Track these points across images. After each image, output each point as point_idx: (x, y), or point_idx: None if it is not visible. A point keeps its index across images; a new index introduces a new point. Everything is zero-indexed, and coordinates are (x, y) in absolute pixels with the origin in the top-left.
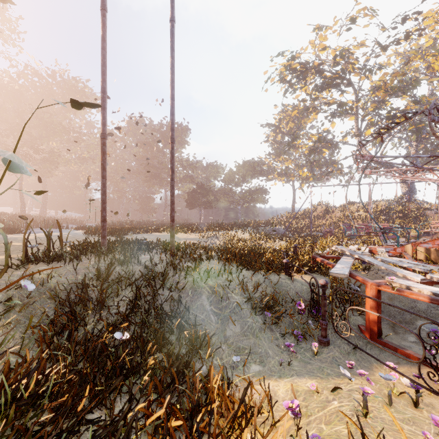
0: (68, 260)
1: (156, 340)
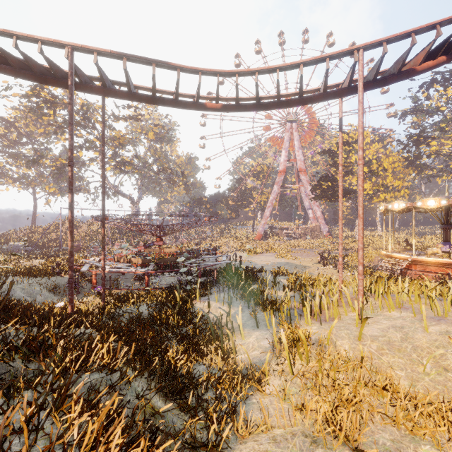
0: None
1: None
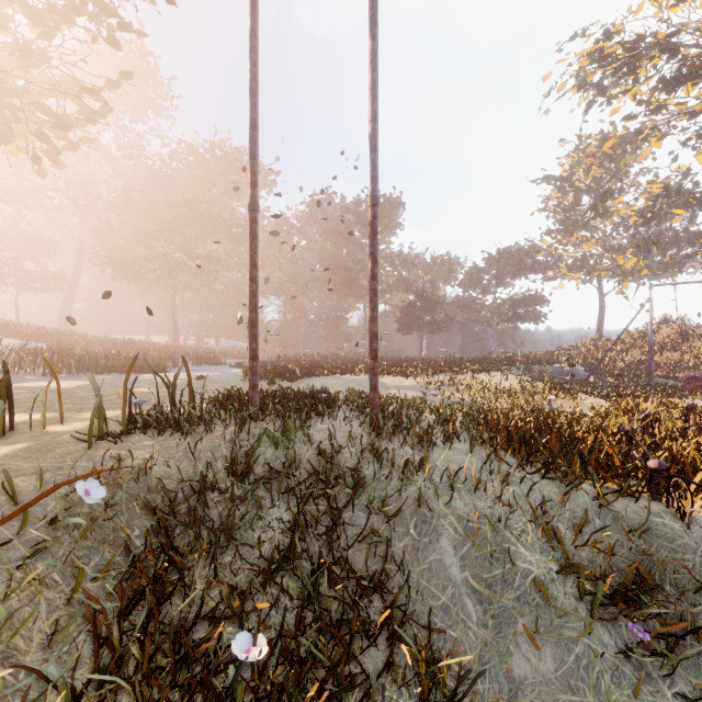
0: (192, 428)
1: (329, 670)
